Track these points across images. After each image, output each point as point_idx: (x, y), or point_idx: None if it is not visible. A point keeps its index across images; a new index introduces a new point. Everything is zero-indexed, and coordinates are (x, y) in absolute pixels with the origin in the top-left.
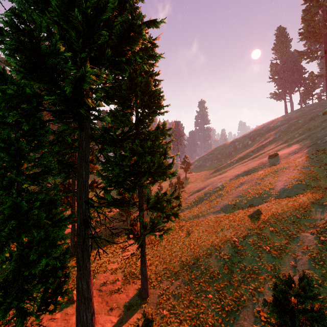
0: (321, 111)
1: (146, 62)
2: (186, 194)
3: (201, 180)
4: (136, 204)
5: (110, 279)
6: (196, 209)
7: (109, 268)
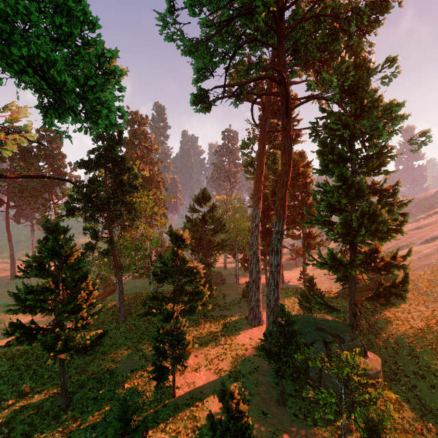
0: None
1: (305, 174)
2: None
3: None
4: (301, 239)
5: (287, 276)
6: None
7: (286, 275)
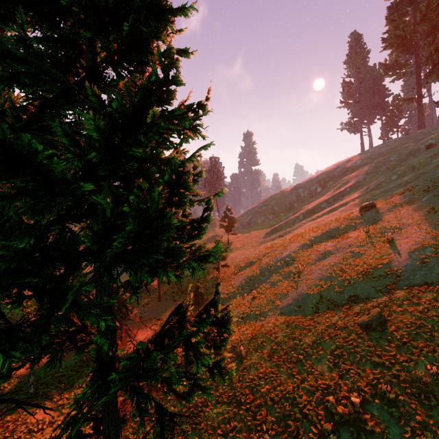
0: (423, 143)
1: None
2: (230, 270)
3: (252, 245)
4: None
5: None
6: (248, 299)
7: None
